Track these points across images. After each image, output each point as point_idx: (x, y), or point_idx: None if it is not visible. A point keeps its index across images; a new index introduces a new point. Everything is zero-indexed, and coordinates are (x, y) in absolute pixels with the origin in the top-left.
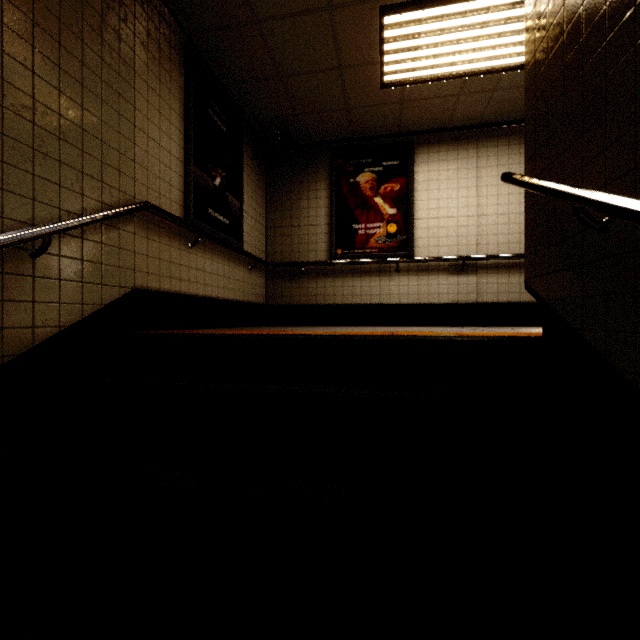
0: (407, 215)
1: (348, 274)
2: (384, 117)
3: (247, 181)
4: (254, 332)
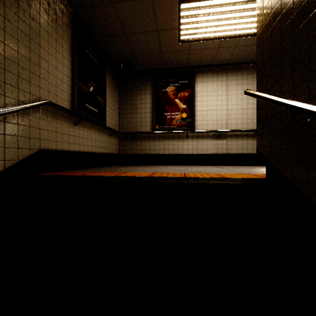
0: (192, 108)
1: (161, 138)
2: (180, 58)
3: (108, 89)
4: (109, 174)
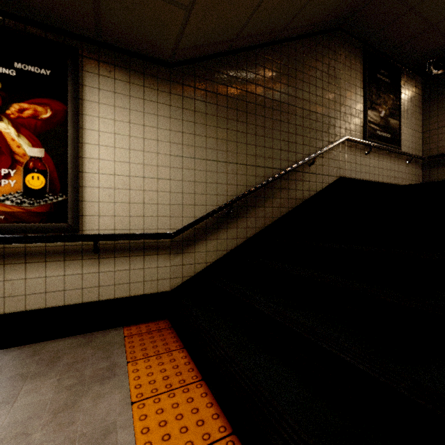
0: None
1: None
2: None
3: (404, 105)
4: None
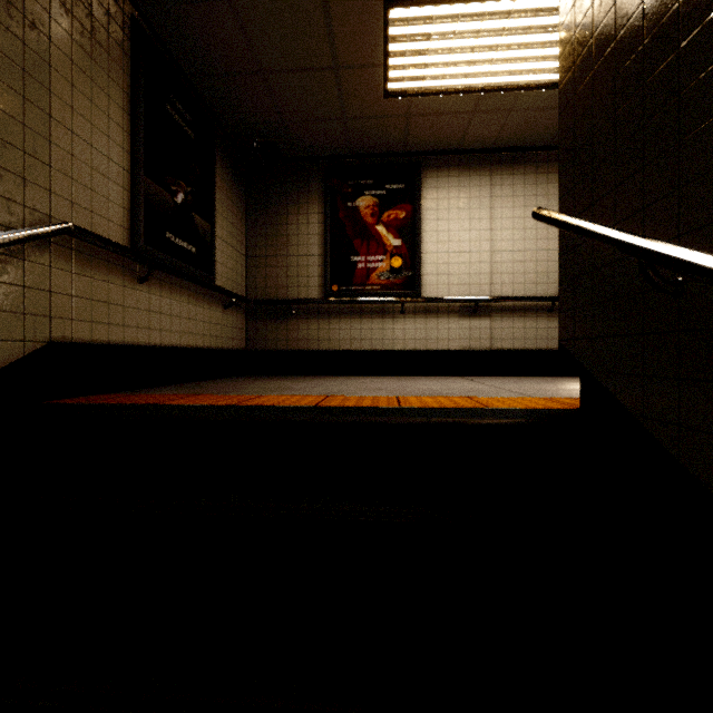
0: (414, 248)
1: (346, 315)
2: (388, 132)
3: (221, 199)
4: (222, 399)
